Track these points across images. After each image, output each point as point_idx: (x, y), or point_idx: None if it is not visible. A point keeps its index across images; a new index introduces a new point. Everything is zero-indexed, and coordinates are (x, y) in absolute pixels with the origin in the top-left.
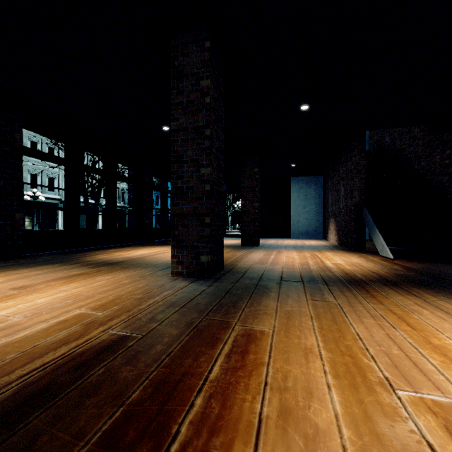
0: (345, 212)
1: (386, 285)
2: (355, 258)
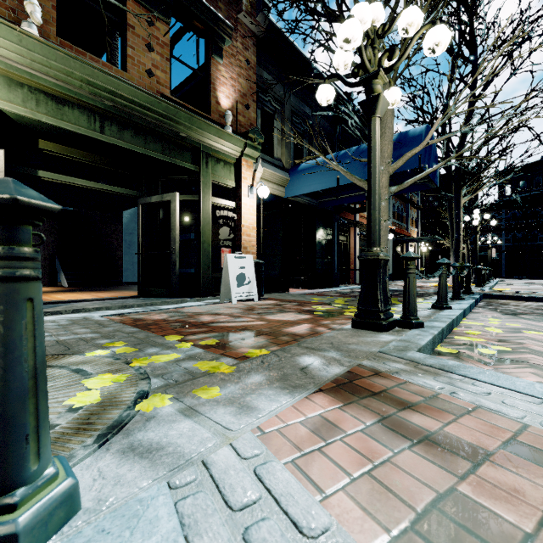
0: (44, 259)
1: (50, 292)
2: (45, 288)
